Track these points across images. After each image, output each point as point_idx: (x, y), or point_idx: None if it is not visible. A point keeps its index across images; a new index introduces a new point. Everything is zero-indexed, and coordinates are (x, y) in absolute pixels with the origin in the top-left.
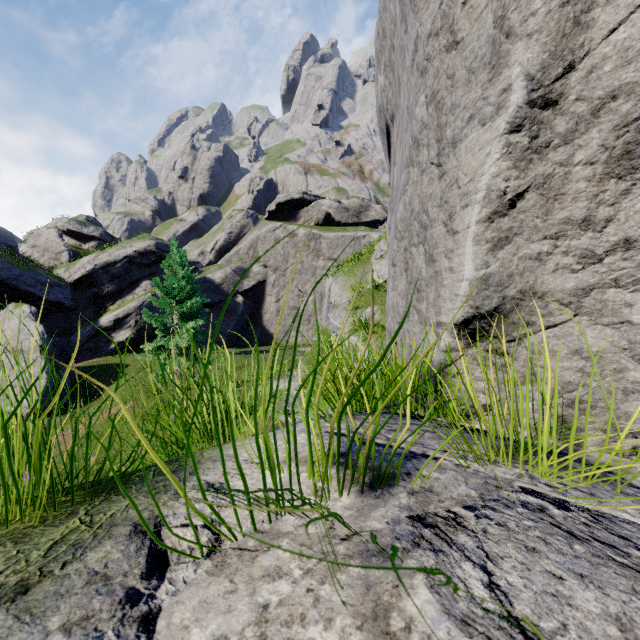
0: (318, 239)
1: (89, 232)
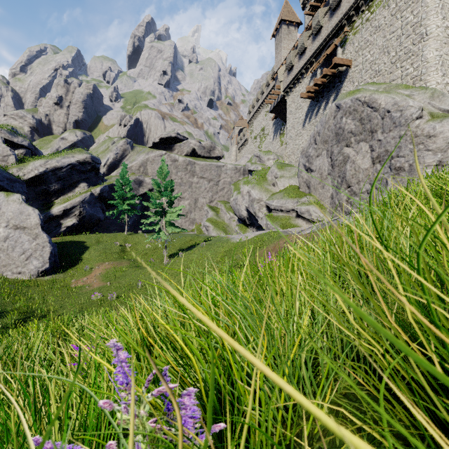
0: (193, 165)
1: (19, 141)
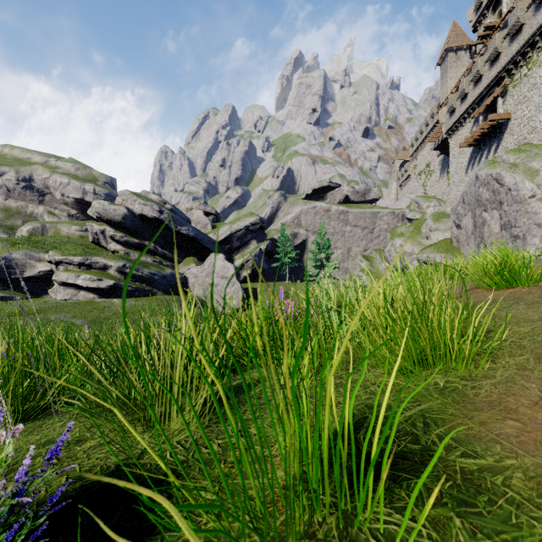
0: (346, 213)
1: (210, 211)
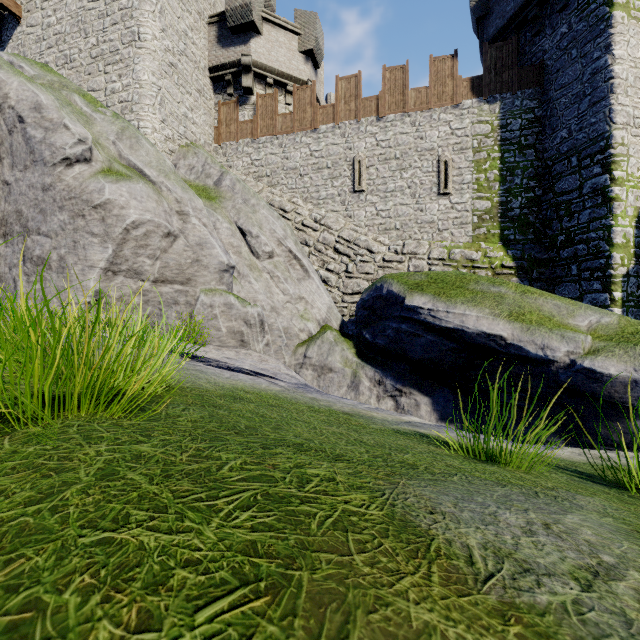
0: None
1: None
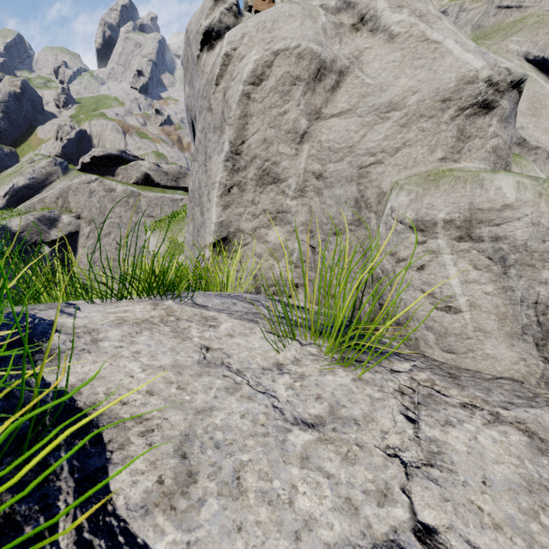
0: (137, 197)
1: None
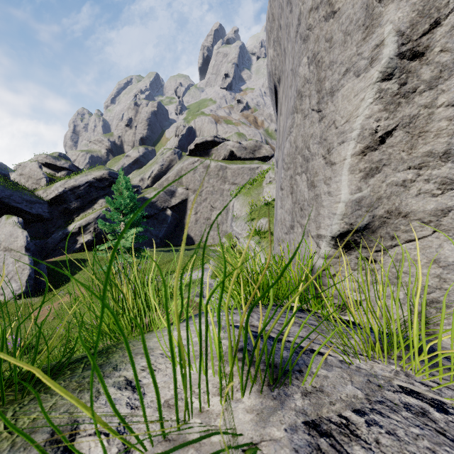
0: (225, 169)
1: (61, 164)
